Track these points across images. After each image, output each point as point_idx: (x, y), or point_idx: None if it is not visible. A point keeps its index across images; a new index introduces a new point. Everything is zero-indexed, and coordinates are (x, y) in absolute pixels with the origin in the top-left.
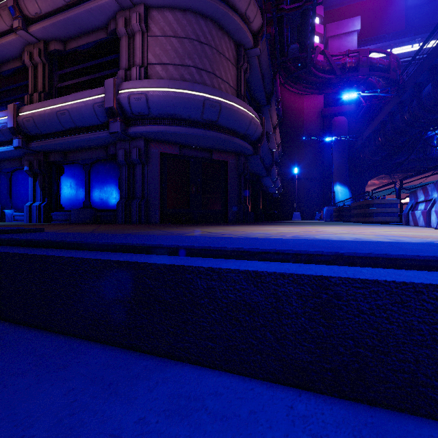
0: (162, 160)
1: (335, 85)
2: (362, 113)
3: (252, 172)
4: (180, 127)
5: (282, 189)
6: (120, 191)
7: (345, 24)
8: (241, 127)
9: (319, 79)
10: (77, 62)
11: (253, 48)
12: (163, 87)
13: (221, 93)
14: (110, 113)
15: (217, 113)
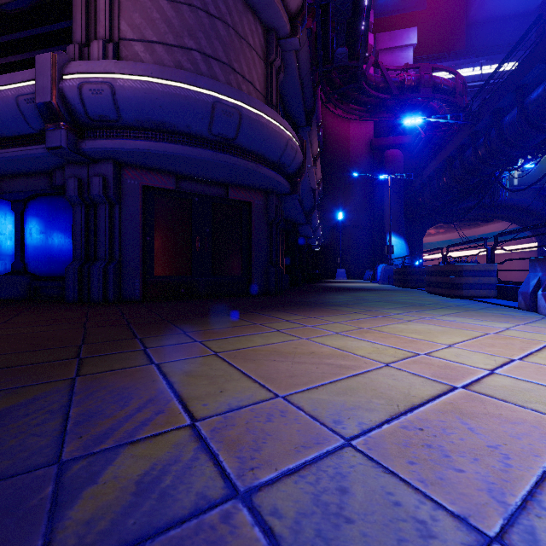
0: (146, 198)
1: (390, 109)
2: (420, 147)
3: (287, 218)
4: (173, 145)
5: (323, 240)
6: (73, 247)
7: (399, 36)
8: (272, 151)
9: (372, 98)
10: (2, 31)
11: (290, 38)
12: (143, 75)
13: (241, 94)
14: (47, 113)
15: (236, 126)
